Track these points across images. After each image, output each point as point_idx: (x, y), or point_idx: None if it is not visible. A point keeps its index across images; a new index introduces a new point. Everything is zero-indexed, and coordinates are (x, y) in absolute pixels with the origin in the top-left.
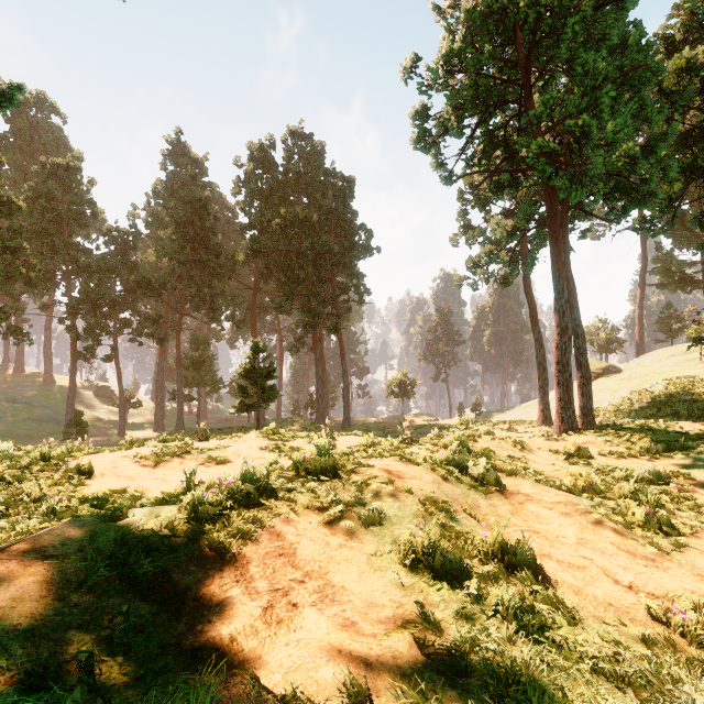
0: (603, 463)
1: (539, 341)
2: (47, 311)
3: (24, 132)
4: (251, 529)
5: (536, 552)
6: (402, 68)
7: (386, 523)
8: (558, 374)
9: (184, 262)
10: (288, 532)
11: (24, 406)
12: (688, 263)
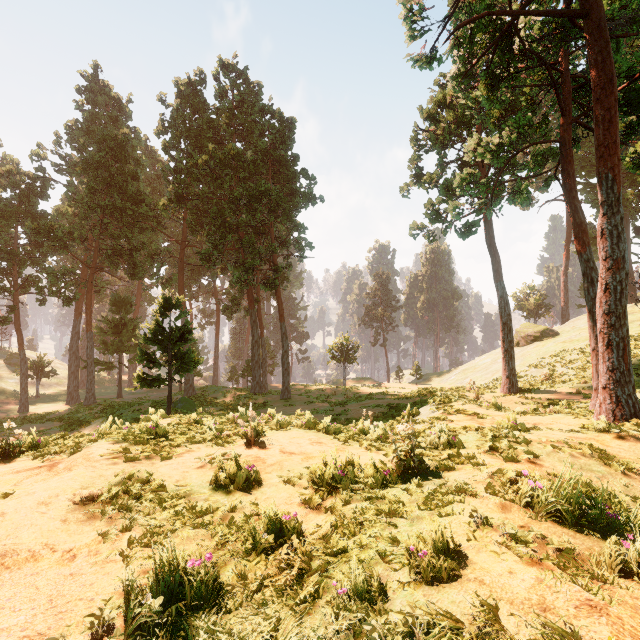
0: None
1: (504, 299)
2: None
3: None
4: None
5: None
6: None
7: None
8: (608, 330)
9: (93, 206)
10: None
11: None
12: None
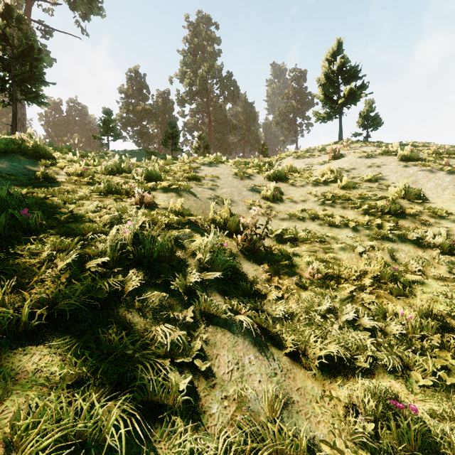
0: None
1: None
2: None
3: None
4: None
5: None
6: None
7: None
8: None
9: None
10: None
11: None
12: None
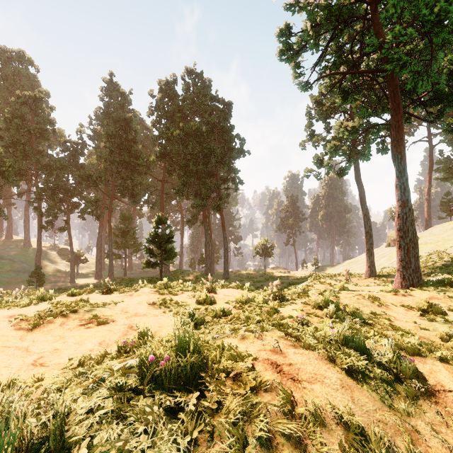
0: None
1: (367, 216)
2: (26, 198)
3: (10, 77)
4: None
5: None
6: None
7: None
8: (399, 239)
9: (113, 162)
10: None
11: (8, 261)
12: None
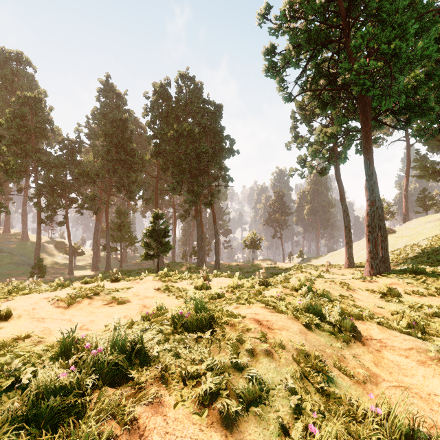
0: (410, 301)
1: (346, 212)
2: (24, 193)
3: (9, 77)
4: (103, 435)
5: (423, 423)
6: (257, 16)
7: (267, 396)
8: (368, 234)
9: (110, 160)
10: (154, 430)
11: (8, 254)
12: (437, 162)
